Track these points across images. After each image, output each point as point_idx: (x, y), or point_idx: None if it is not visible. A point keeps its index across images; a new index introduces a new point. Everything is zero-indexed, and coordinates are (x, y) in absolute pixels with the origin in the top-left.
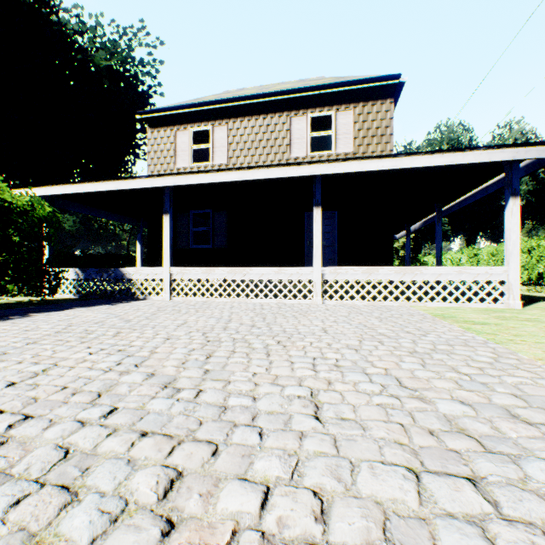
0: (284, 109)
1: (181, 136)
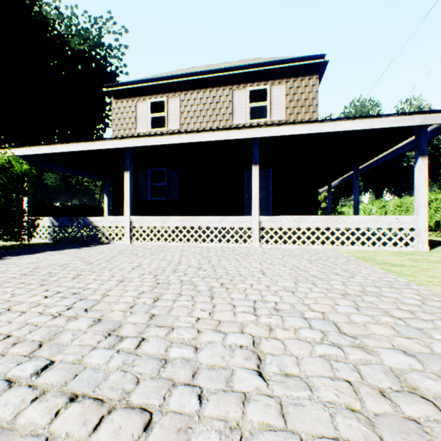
0: (227, 83)
1: (141, 106)
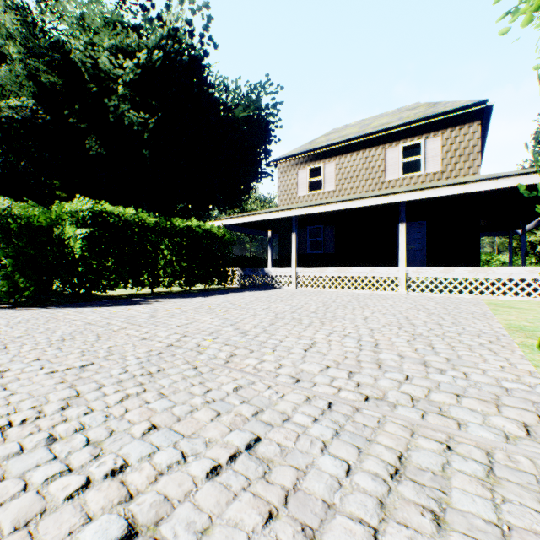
0: (380, 143)
1: (301, 173)
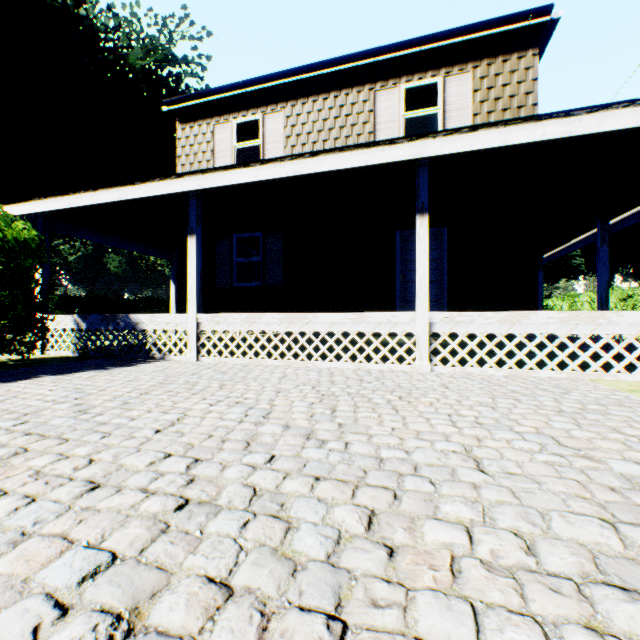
0: (366, 80)
1: (221, 131)
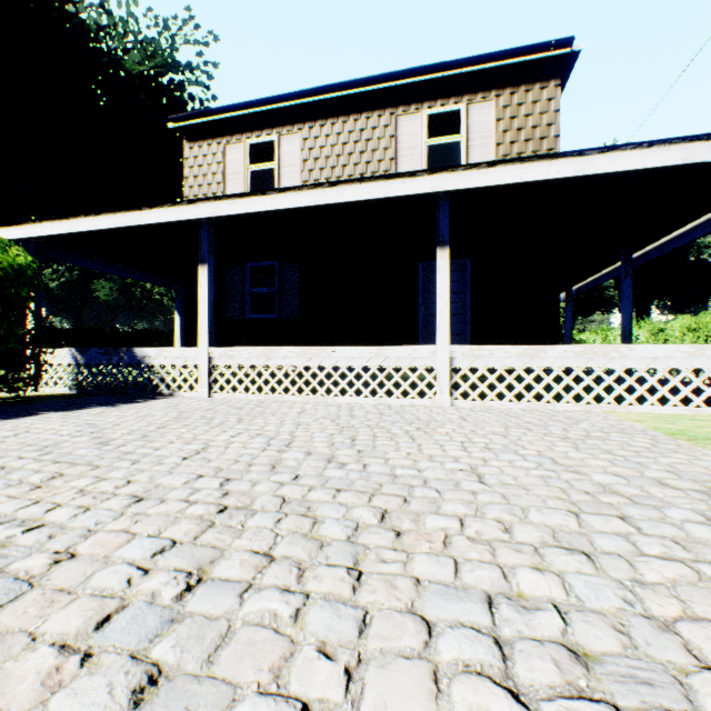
0: (387, 104)
1: (233, 152)
